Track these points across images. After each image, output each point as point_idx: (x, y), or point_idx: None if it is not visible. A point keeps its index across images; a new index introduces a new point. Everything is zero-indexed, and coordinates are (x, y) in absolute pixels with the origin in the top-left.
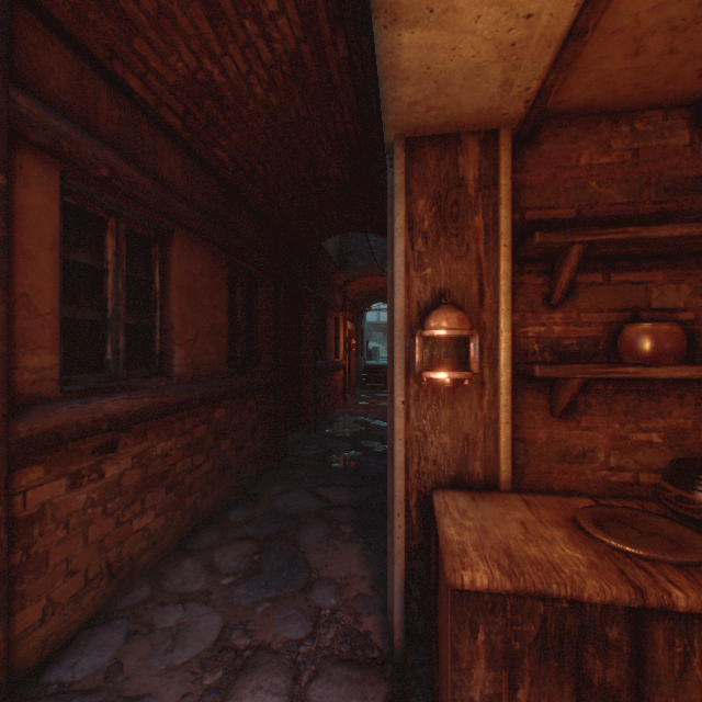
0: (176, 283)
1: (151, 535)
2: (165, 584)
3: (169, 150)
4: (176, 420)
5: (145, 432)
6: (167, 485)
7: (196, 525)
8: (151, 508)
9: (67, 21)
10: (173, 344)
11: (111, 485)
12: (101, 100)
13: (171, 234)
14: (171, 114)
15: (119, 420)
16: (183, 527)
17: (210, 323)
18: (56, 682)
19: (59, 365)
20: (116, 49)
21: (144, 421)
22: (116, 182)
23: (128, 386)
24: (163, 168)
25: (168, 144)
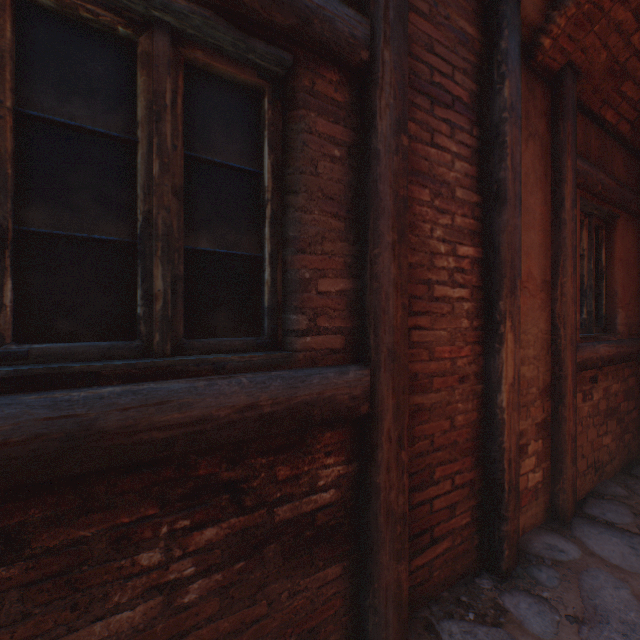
0: (617, 258)
1: (608, 453)
2: (636, 492)
3: (615, 153)
4: (618, 368)
5: (605, 373)
6: (614, 418)
7: (628, 461)
8: (608, 432)
9: (584, 99)
10: (615, 307)
11: (593, 406)
12: (590, 139)
13: (613, 219)
14: (623, 124)
15: (602, 361)
16: (621, 457)
17: (634, 288)
18: (598, 517)
19: (578, 320)
20: (606, 99)
21: (610, 365)
22: (601, 192)
23: (597, 338)
24: (613, 169)
25: (615, 148)
